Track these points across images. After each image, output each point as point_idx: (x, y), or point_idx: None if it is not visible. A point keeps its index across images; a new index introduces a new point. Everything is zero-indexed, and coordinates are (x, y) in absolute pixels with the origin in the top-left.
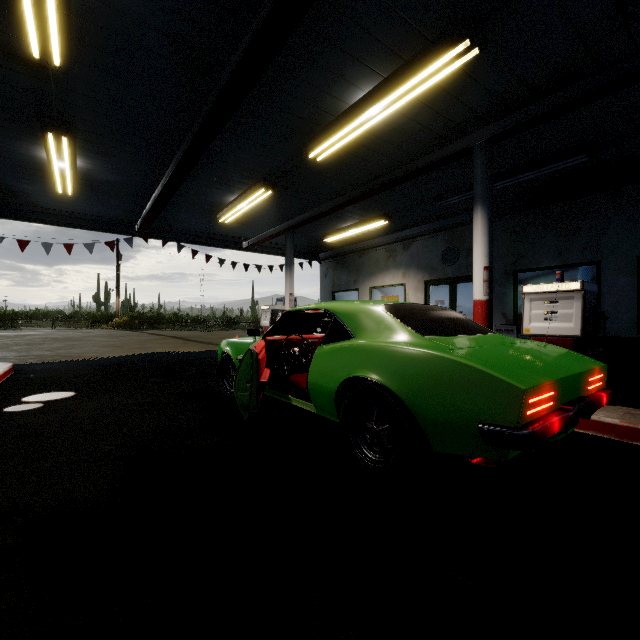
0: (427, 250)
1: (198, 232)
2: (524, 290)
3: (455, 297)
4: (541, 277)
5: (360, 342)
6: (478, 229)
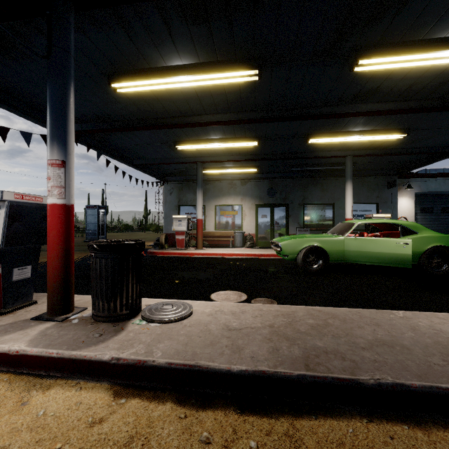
0: (258, 187)
1: (118, 145)
2: (373, 216)
3: (273, 214)
4: (313, 207)
5: (429, 234)
6: (350, 190)
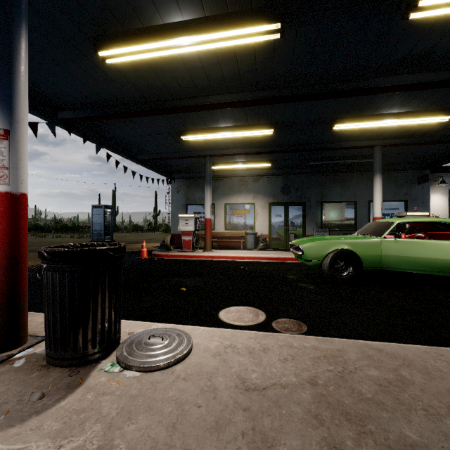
0: (271, 184)
1: (118, 136)
2: (407, 214)
3: (288, 213)
4: (333, 206)
5: None
6: (379, 185)
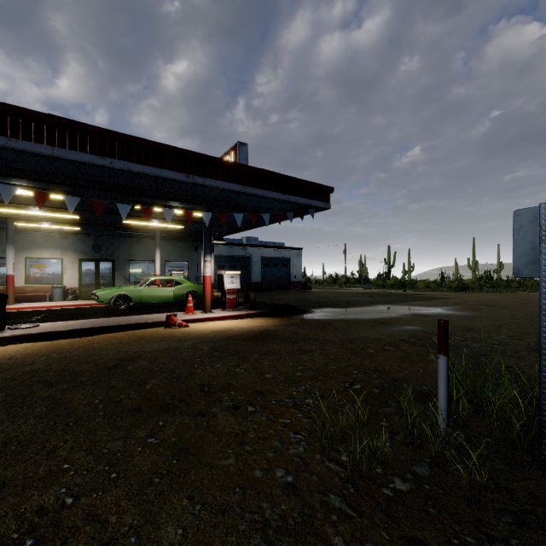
0: (82, 242)
1: None
2: (173, 273)
3: (99, 268)
4: (139, 263)
5: (187, 285)
6: (159, 254)
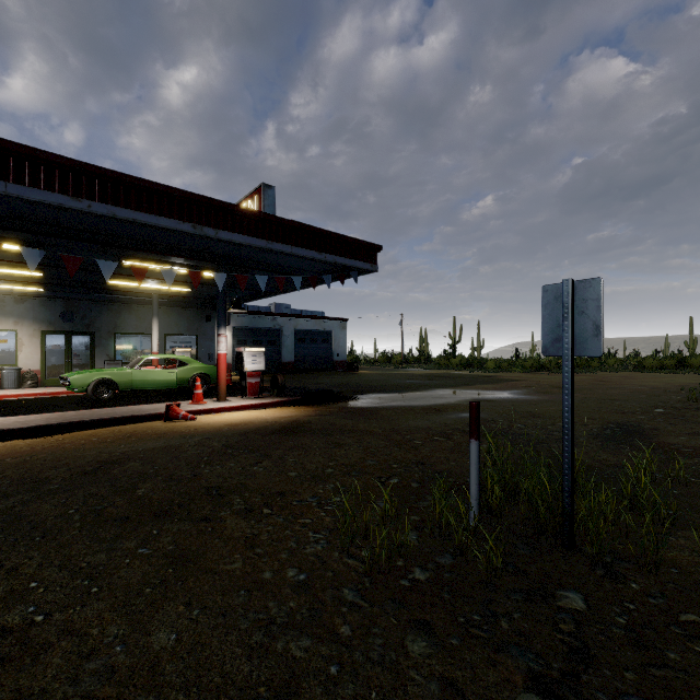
0: (45, 309)
1: None
2: (177, 350)
3: (71, 344)
4: (128, 337)
5: (196, 366)
6: (156, 326)
